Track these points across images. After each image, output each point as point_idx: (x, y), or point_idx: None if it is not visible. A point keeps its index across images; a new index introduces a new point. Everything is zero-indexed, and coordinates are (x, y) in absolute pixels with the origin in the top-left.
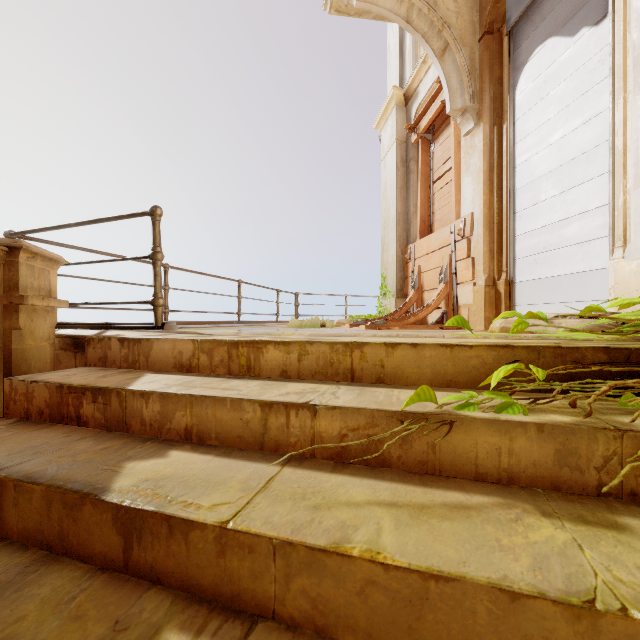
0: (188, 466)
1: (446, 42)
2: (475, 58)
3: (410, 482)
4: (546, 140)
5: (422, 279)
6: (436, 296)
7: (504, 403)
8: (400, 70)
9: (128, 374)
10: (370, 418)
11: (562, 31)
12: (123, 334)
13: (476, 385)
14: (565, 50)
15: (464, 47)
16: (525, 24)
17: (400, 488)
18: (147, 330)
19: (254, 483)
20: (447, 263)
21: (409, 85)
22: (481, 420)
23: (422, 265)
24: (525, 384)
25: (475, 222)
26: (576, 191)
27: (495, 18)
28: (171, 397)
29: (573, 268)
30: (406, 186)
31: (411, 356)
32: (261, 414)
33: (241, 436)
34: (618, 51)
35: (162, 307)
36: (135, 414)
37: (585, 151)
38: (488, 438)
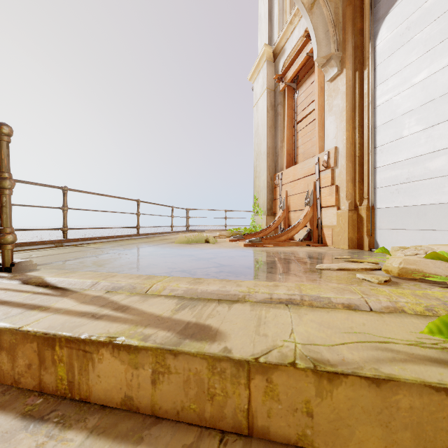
0: None
1: None
2: (339, 12)
3: None
4: (409, 81)
5: (289, 201)
6: (303, 217)
7: None
8: (269, 33)
9: None
10: None
11: None
12: None
13: None
14: None
15: (330, 2)
16: None
17: None
18: None
19: None
20: (312, 189)
21: (277, 43)
22: None
23: (289, 190)
24: None
25: (338, 155)
26: (444, 126)
27: None
28: None
29: (440, 198)
30: (274, 126)
31: (369, 402)
32: None
33: None
34: None
35: (11, 244)
36: None
37: None
38: None
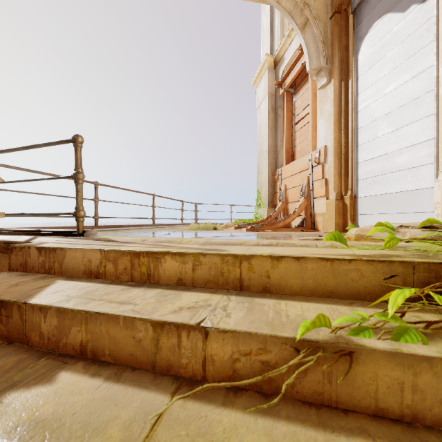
0: (71, 398)
1: (306, 18)
2: (328, 31)
3: (308, 421)
4: (382, 91)
5: (287, 194)
6: (298, 207)
7: (398, 327)
8: (271, 43)
9: (40, 281)
10: (262, 343)
11: (395, 8)
12: (46, 241)
13: (355, 296)
14: (398, 23)
15: (320, 22)
16: (366, 5)
17: (299, 434)
18: (70, 237)
19: (137, 429)
20: (306, 182)
21: (277, 53)
22: (381, 352)
23: (287, 184)
24: (411, 303)
25: (327, 152)
26: (407, 129)
27: (342, 1)
28: (67, 312)
29: (404, 187)
30: (275, 126)
31: (294, 268)
32: (153, 333)
33: (133, 354)
34: (441, 21)
35: (83, 218)
36: (34, 327)
37: (414, 98)
38: (389, 371)
